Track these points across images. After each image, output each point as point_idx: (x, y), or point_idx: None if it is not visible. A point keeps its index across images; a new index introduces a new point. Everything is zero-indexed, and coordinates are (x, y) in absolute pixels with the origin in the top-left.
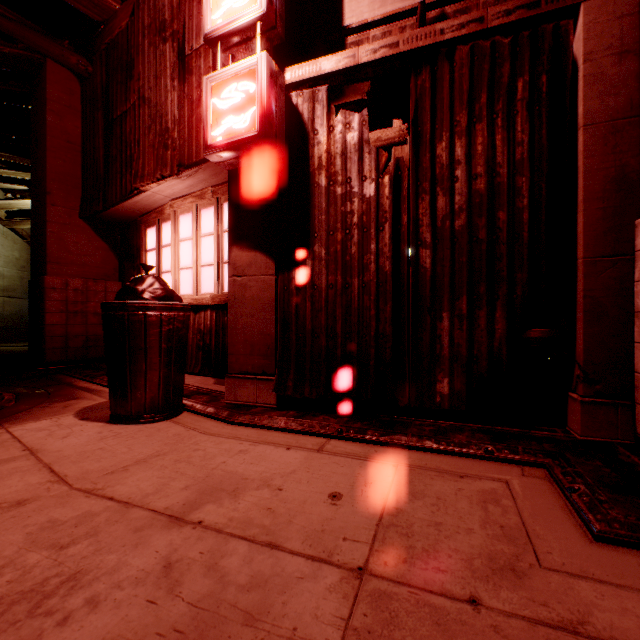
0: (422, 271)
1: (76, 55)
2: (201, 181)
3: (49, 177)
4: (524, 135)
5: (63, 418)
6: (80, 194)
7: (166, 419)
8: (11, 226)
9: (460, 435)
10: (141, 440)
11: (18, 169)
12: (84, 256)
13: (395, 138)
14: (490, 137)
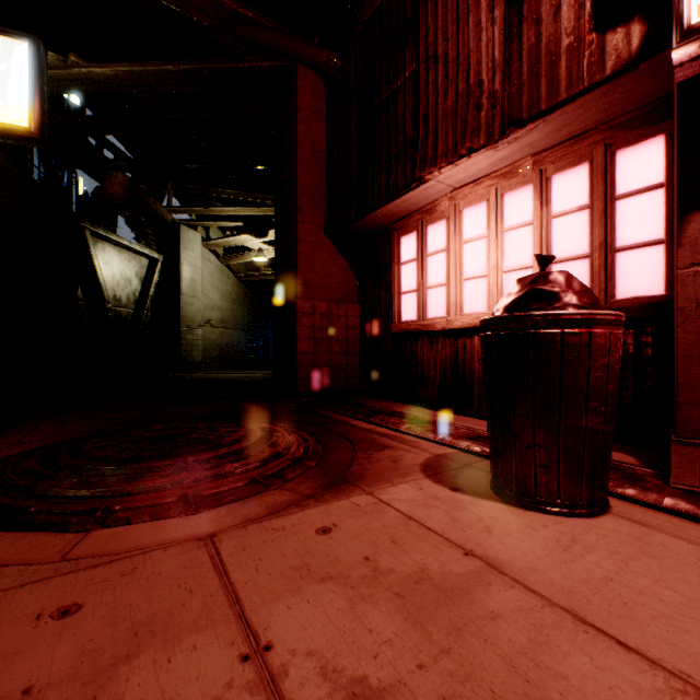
0: None
1: (325, 51)
2: (522, 148)
3: (299, 192)
4: None
5: (422, 483)
6: (324, 208)
7: (603, 511)
8: (226, 263)
9: None
10: (655, 567)
11: (238, 206)
12: (327, 277)
13: None
14: None
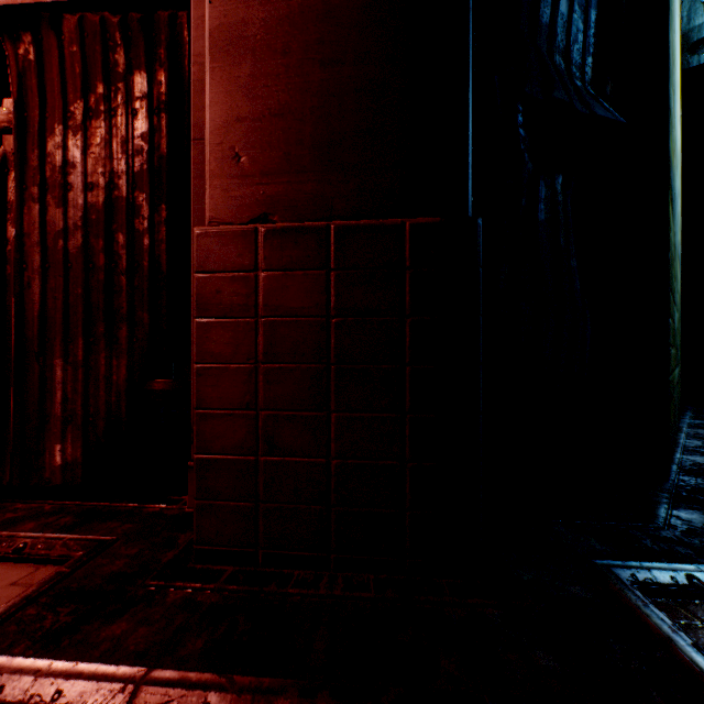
0: (30, 304)
1: None
2: None
3: None
4: (145, 142)
5: None
6: None
7: None
8: None
9: (34, 523)
10: None
11: None
12: None
13: (4, 122)
14: (109, 139)
